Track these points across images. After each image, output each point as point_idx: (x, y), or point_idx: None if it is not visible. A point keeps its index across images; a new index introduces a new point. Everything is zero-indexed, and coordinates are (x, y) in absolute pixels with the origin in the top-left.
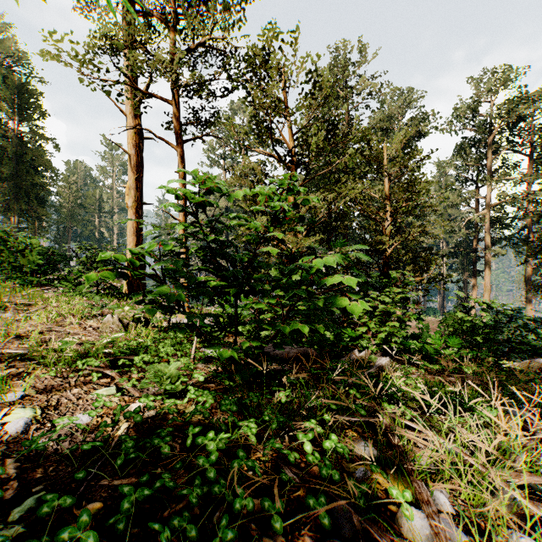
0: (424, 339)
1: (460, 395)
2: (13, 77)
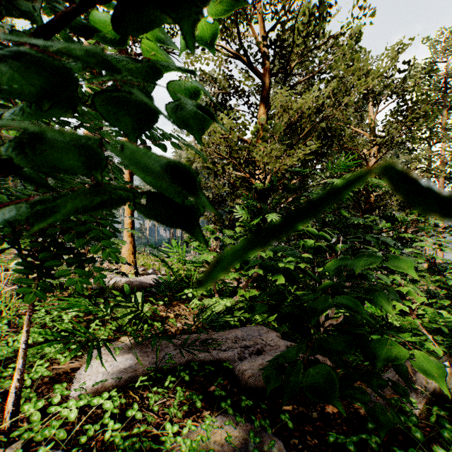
0: None
1: None
2: None
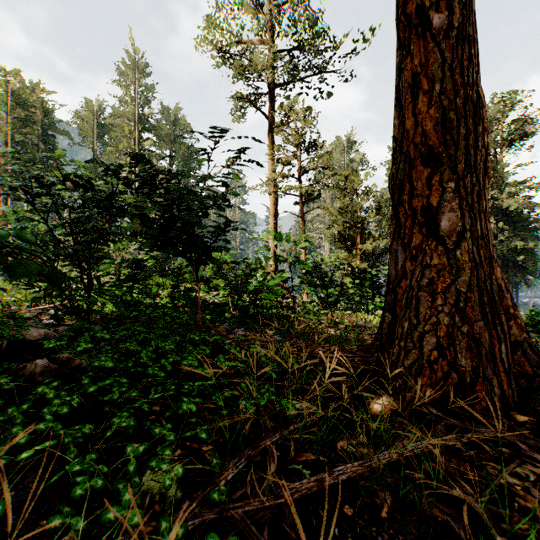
0: None
1: None
2: (184, 144)
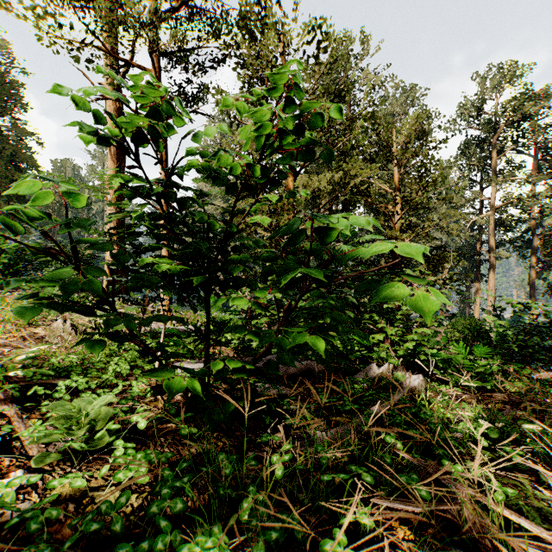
0: (431, 345)
1: (532, 432)
2: None
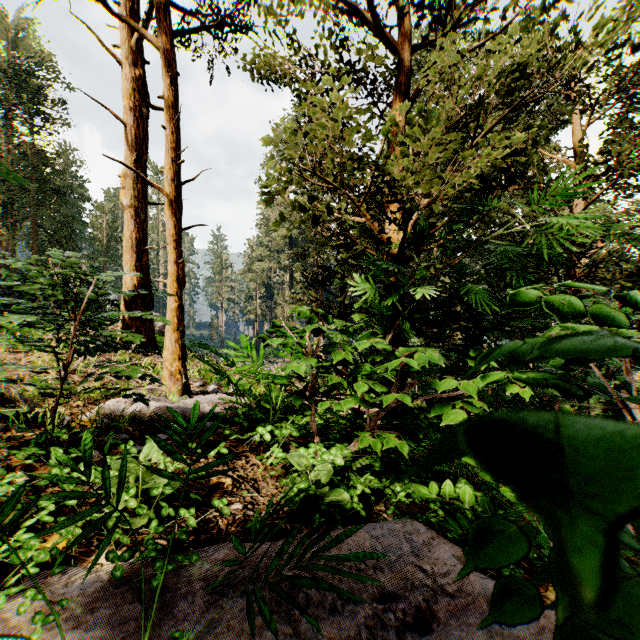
0: None
1: None
2: (32, 81)
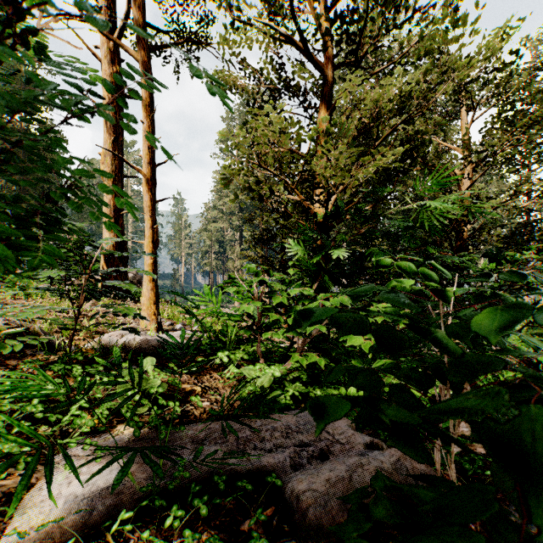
0: None
1: None
2: (19, 67)
